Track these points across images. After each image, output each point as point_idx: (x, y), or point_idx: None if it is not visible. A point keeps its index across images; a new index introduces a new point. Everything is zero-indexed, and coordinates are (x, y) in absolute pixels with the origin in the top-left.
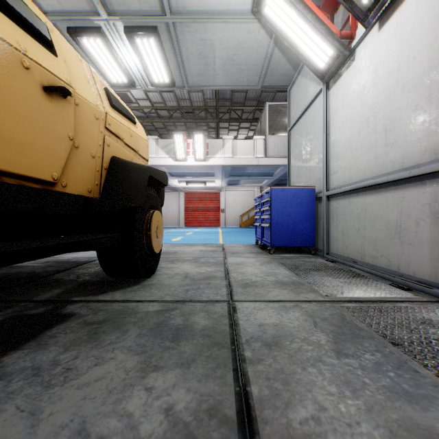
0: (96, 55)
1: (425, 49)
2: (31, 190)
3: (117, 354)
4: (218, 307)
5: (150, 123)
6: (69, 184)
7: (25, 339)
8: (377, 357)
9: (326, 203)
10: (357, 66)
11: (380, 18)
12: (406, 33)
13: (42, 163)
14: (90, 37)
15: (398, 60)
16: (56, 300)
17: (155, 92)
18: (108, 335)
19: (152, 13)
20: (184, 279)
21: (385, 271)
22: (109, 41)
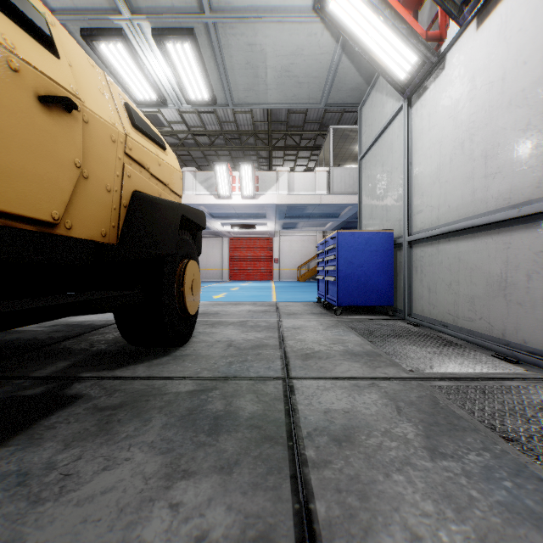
0: (117, 65)
1: (539, 51)
2: (21, 233)
3: (134, 454)
4: (270, 386)
5: (186, 151)
6: (76, 226)
7: (13, 432)
8: (485, 458)
9: (408, 251)
10: (448, 75)
11: (478, 14)
12: (513, 31)
13: (38, 197)
14: (109, 41)
15: (502, 66)
16: (60, 376)
17: (192, 113)
18: (124, 426)
19: (187, 10)
20: (227, 348)
21: (486, 338)
22: (133, 47)
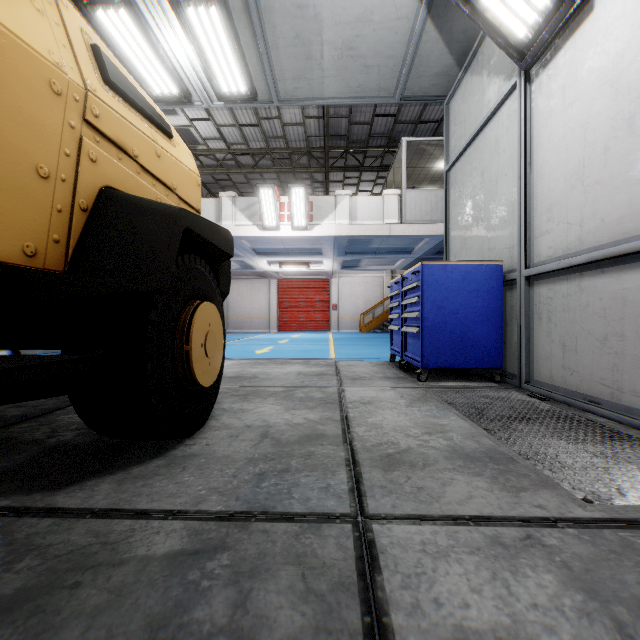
0: (122, 44)
1: None
2: None
3: None
4: (330, 543)
5: (226, 175)
6: None
7: None
8: None
9: (526, 290)
10: (600, 20)
11: None
12: None
13: None
14: (108, 7)
15: None
16: None
17: (232, 126)
18: None
19: None
20: (260, 442)
21: None
22: (142, 15)
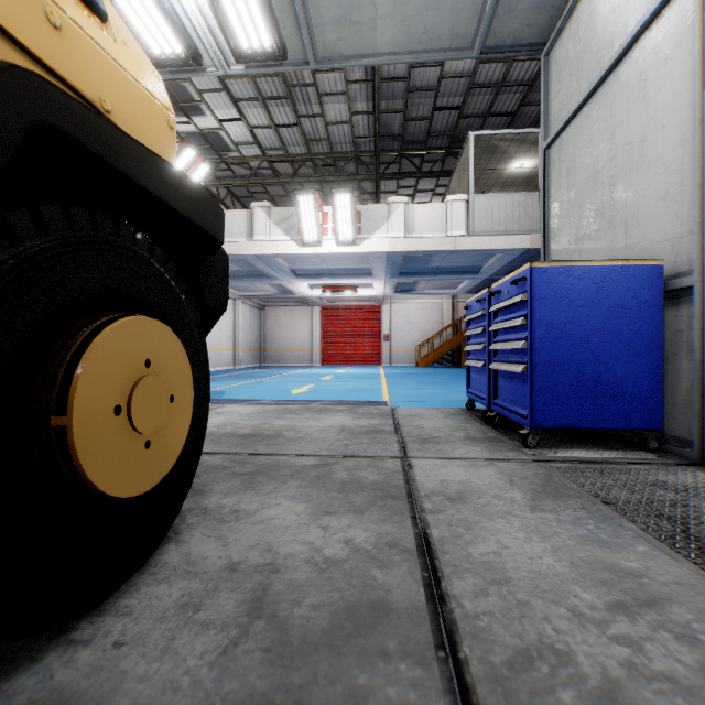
0: None
1: None
2: None
3: None
4: None
5: (262, 187)
6: None
7: None
8: None
9: None
10: None
11: None
12: None
13: None
14: None
15: None
16: None
17: (267, 128)
18: None
19: None
20: (241, 635)
21: None
22: None
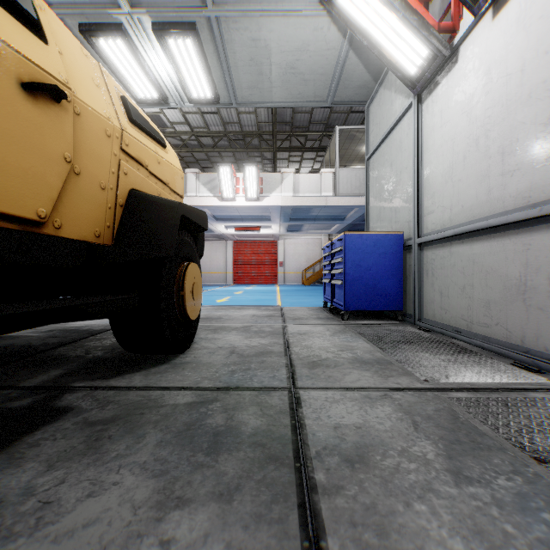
0: (117, 62)
1: None
2: (3, 232)
3: (124, 477)
4: (275, 398)
5: (190, 153)
6: (66, 225)
7: None
8: (517, 483)
9: (418, 253)
10: (462, 69)
11: (494, 3)
12: (533, 19)
13: (21, 193)
14: (108, 37)
15: (521, 56)
16: (51, 386)
17: (195, 113)
18: (115, 443)
19: (189, 4)
20: (230, 355)
21: (502, 345)
22: (133, 43)
